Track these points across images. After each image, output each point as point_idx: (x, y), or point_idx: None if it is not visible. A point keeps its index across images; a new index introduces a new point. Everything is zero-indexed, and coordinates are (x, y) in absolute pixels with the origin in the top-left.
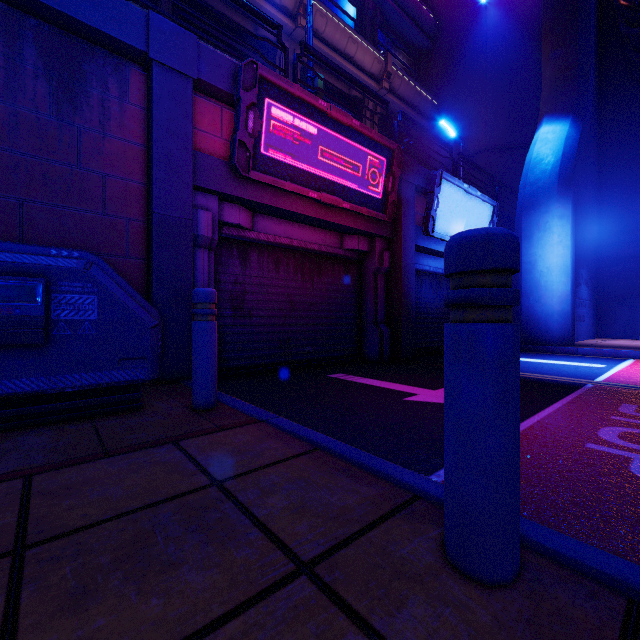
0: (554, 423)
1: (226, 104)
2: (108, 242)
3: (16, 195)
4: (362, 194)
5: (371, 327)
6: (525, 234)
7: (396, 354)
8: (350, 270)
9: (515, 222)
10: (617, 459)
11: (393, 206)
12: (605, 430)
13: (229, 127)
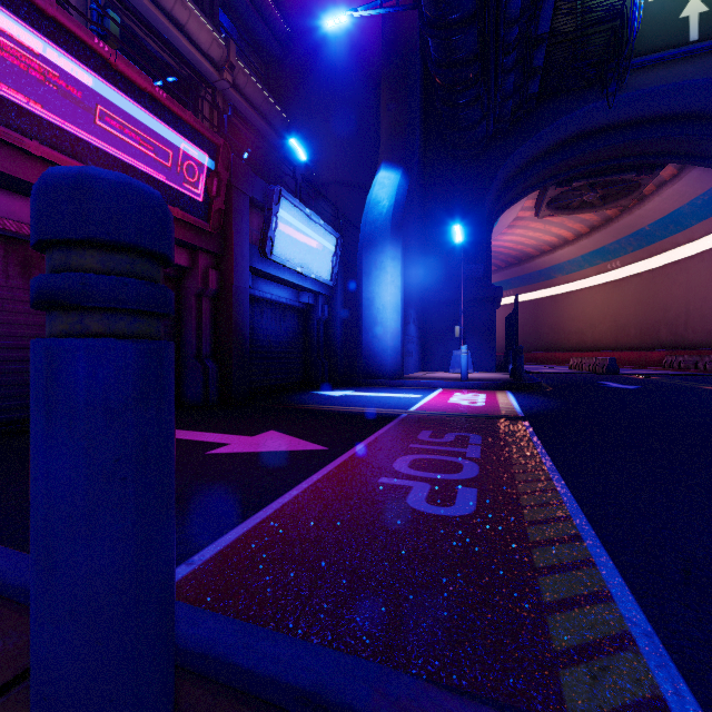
0: (360, 459)
1: None
2: None
3: None
4: (174, 190)
5: (193, 363)
6: (365, 271)
7: (226, 395)
8: None
9: (357, 258)
10: (400, 491)
11: (220, 215)
12: (401, 460)
13: None
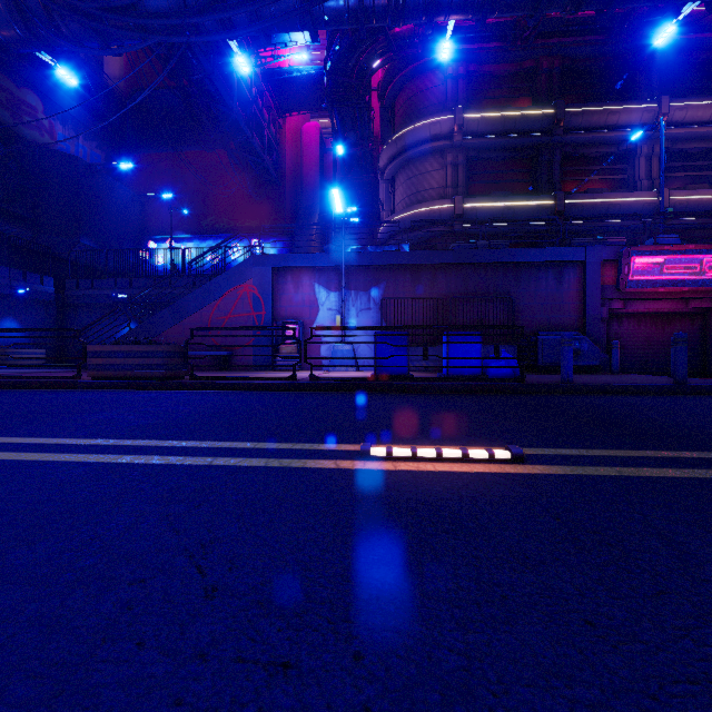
0: None
1: (613, 261)
2: (570, 325)
3: (547, 315)
4: (699, 280)
5: None
6: None
7: None
8: (695, 320)
9: None
10: None
11: None
12: None
13: (614, 270)
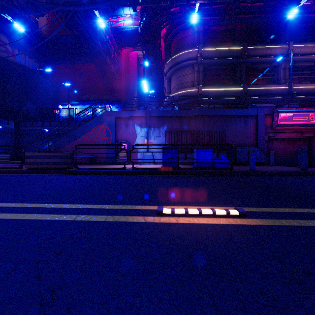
0: None
1: (269, 115)
2: (250, 144)
3: (240, 139)
4: (308, 123)
5: (314, 157)
6: None
7: None
8: (306, 141)
9: None
10: None
11: None
12: None
13: (270, 119)
